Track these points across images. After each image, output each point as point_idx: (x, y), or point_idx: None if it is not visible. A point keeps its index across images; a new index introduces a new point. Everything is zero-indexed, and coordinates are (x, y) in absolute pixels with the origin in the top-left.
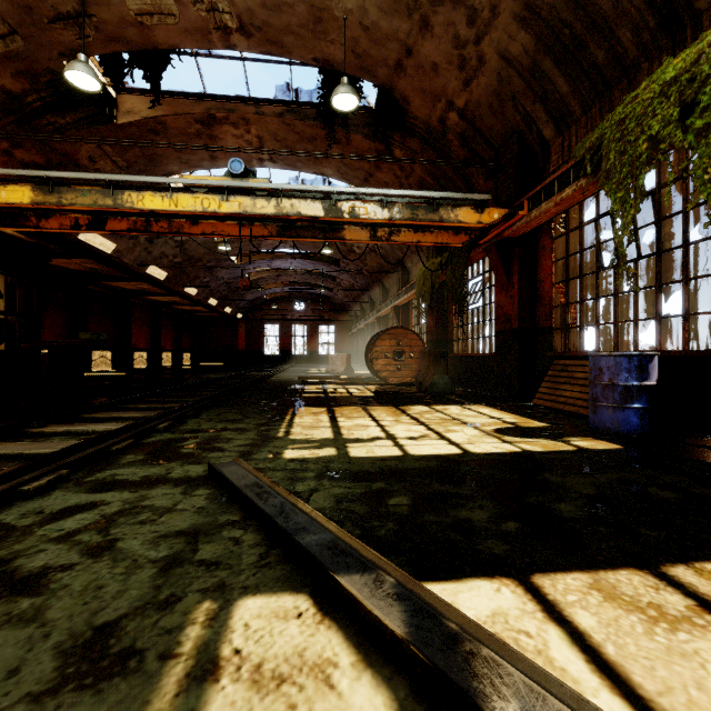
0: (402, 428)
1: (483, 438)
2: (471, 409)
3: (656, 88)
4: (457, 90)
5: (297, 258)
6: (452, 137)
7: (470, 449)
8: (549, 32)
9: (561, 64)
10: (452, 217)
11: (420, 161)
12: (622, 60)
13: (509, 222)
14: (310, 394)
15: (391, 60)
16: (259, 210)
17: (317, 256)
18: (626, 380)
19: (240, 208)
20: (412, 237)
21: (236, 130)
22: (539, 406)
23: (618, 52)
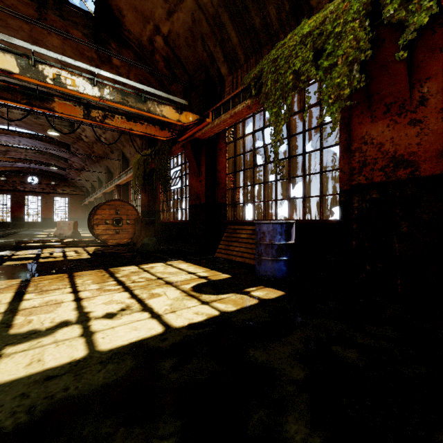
0: (103, 299)
1: (184, 301)
2: (173, 265)
3: (297, 38)
4: (162, 17)
5: (25, 137)
6: (159, 58)
7: (172, 322)
8: None
9: (234, 21)
10: (158, 111)
11: (134, 72)
12: (270, 29)
13: (199, 126)
14: (15, 262)
15: None
16: None
17: (47, 138)
18: (279, 240)
19: None
20: (125, 124)
21: None
22: (219, 257)
23: (267, 22)
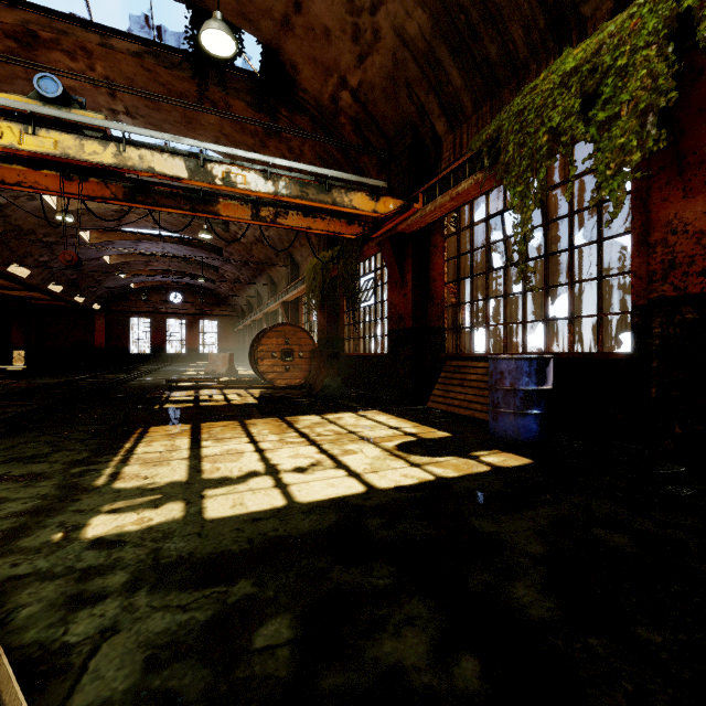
0: (288, 452)
1: (388, 461)
2: (367, 417)
3: (555, 78)
4: (350, 66)
5: (170, 242)
6: (345, 120)
7: (375, 482)
8: (446, 15)
9: (456, 54)
10: (346, 201)
11: (310, 144)
12: (513, 59)
13: (404, 215)
14: (175, 405)
15: (277, 12)
16: (89, 156)
17: (195, 242)
18: (526, 385)
19: (57, 148)
20: (302, 221)
21: (72, 62)
22: (433, 409)
23: (510, 50)
